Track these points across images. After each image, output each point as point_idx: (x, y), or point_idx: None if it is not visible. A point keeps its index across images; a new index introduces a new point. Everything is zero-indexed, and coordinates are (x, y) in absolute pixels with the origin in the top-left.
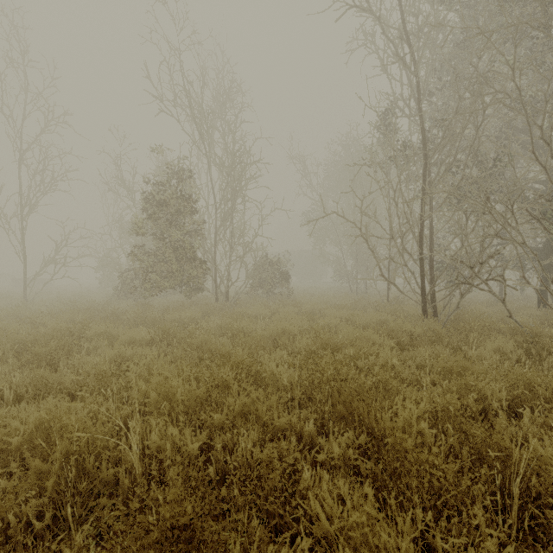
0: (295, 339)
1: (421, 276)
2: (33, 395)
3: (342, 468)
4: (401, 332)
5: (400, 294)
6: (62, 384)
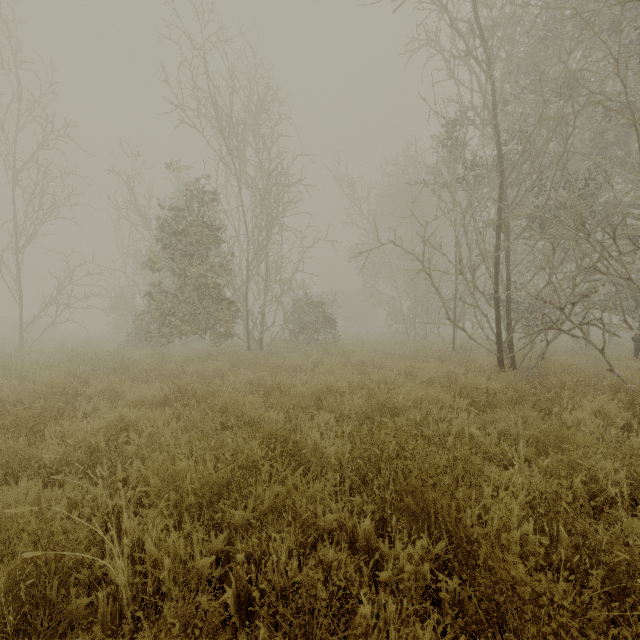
0: (343, 397)
1: (496, 320)
2: (1, 476)
3: (414, 590)
4: (475, 389)
5: (468, 341)
6: (42, 461)
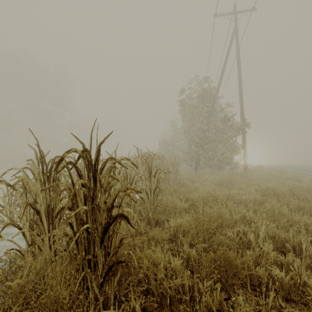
0: None
1: None
2: None
3: None
4: None
5: None
6: None
